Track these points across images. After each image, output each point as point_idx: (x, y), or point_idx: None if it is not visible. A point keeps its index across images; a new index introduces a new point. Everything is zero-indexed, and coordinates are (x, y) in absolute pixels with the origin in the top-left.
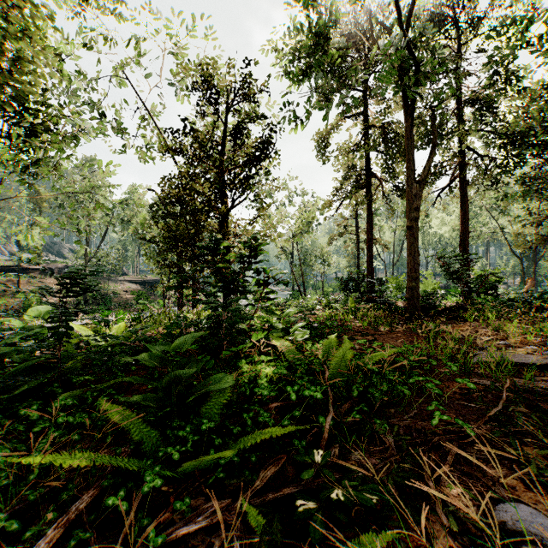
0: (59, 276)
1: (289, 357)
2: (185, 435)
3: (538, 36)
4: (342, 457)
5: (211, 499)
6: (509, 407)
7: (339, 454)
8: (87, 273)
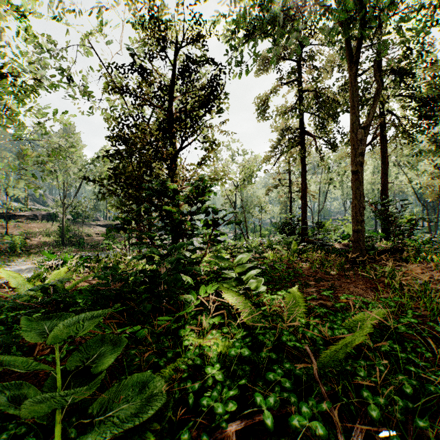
0: None
1: (248, 320)
2: None
3: None
4: None
5: None
6: None
7: None
8: None
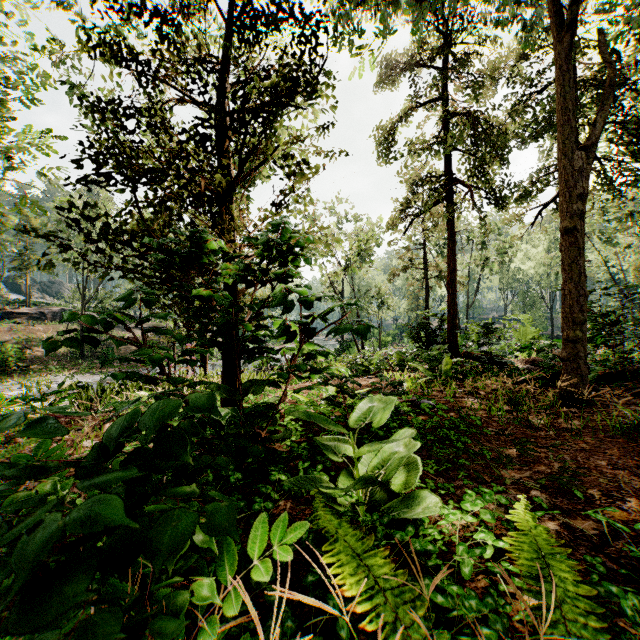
0: None
1: None
2: None
3: None
4: None
5: None
6: None
7: None
8: None
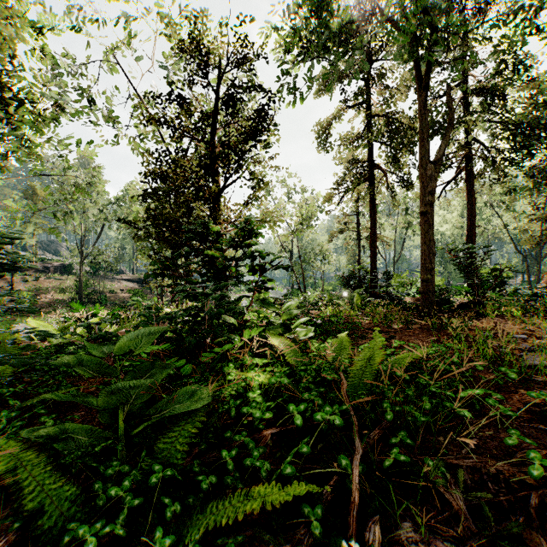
0: None
1: (291, 360)
2: (120, 495)
3: None
4: (385, 536)
5: None
6: None
7: (381, 532)
8: (0, 240)
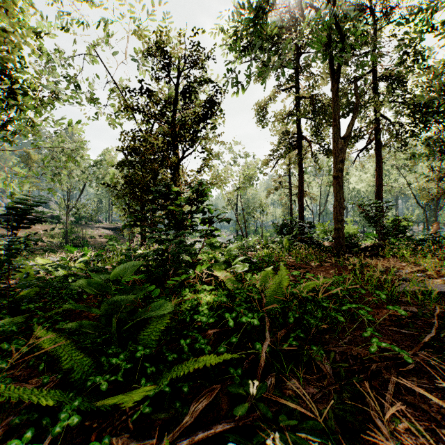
0: (13, 210)
1: (230, 286)
2: (118, 363)
3: (441, 22)
4: (279, 386)
5: (135, 436)
6: (439, 333)
7: (276, 383)
8: (33, 204)
